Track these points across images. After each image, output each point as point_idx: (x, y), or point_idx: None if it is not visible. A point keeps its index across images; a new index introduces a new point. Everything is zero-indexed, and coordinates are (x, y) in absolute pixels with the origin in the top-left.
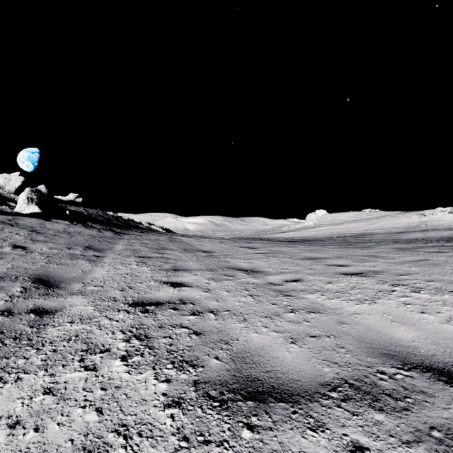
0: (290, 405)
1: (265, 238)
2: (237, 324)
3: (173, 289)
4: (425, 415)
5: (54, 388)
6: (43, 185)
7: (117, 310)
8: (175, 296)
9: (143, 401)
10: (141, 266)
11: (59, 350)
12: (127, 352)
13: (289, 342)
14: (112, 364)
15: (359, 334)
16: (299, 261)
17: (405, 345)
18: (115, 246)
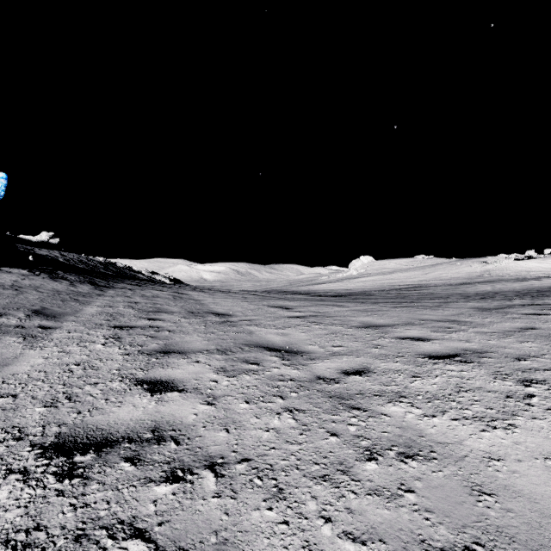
0: None
1: (300, 292)
2: (263, 511)
3: (149, 399)
4: None
5: None
6: None
7: (6, 471)
8: (148, 417)
9: None
10: (109, 346)
11: None
12: None
13: None
14: None
15: (533, 534)
16: (356, 331)
17: None
18: (86, 308)
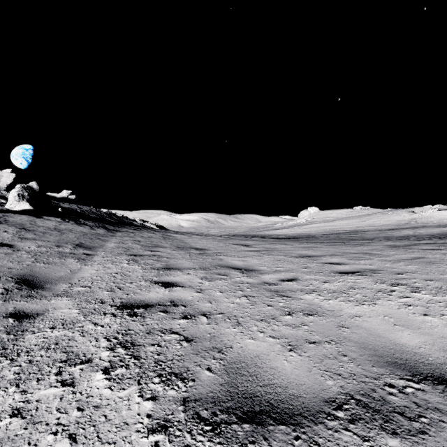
0: (292, 429)
1: (258, 235)
2: (231, 329)
3: (164, 290)
4: (445, 440)
5: (24, 408)
6: (35, 182)
7: (104, 313)
8: (166, 297)
9: (124, 425)
10: (132, 265)
11: (36, 360)
12: (111, 362)
13: (288, 349)
14: (92, 378)
15: (361, 339)
16: (294, 259)
17: (412, 352)
18: (107, 244)
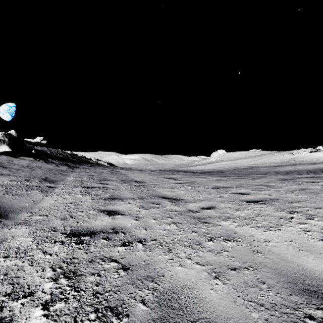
0: None
1: (182, 170)
2: (163, 255)
3: (108, 218)
4: None
5: None
6: (13, 130)
7: (54, 241)
8: (109, 224)
9: None
10: (84, 195)
11: None
12: (52, 295)
13: (213, 277)
14: (31, 315)
15: (274, 265)
16: (210, 190)
17: (320, 278)
18: (67, 178)
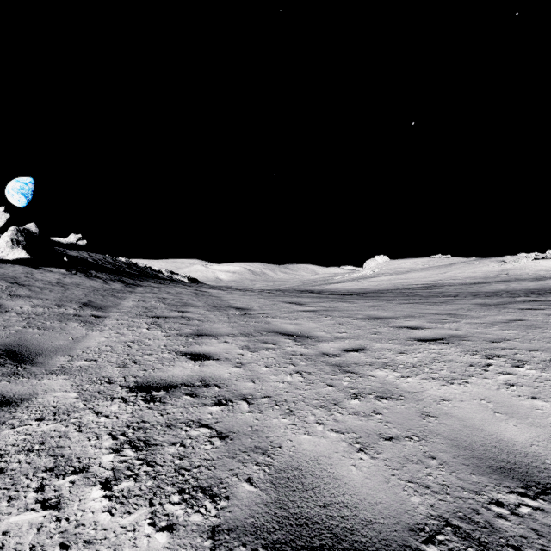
0: None
1: (314, 291)
2: (280, 419)
3: (194, 364)
4: None
5: None
6: (33, 224)
7: (111, 398)
8: (196, 374)
9: None
10: (153, 330)
11: (10, 469)
12: (114, 471)
13: (356, 449)
14: (86, 496)
15: (452, 433)
16: (360, 322)
17: (521, 452)
18: (123, 302)
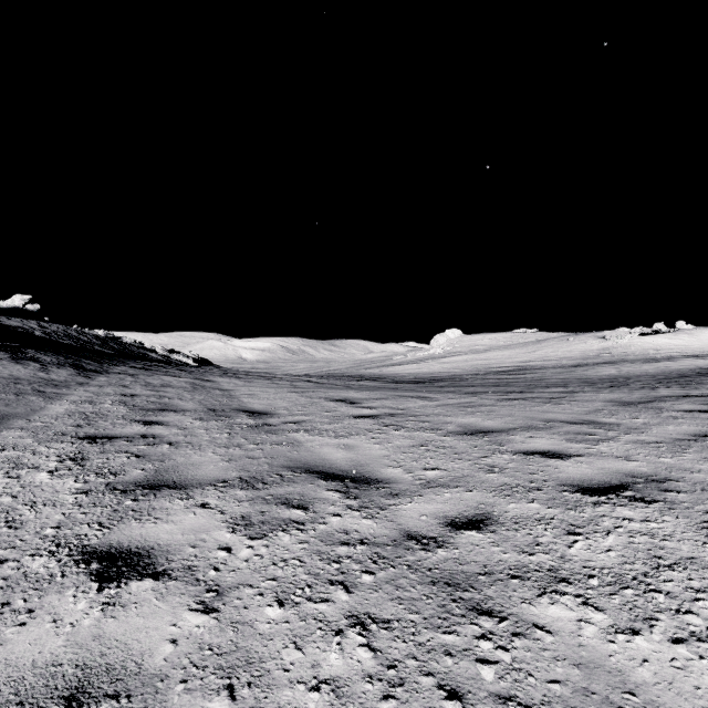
0: None
1: (370, 376)
2: None
3: (91, 602)
4: None
5: None
6: None
7: None
8: (72, 656)
9: None
10: (60, 475)
11: None
12: None
13: None
14: None
15: None
16: (456, 441)
17: None
18: (51, 406)
